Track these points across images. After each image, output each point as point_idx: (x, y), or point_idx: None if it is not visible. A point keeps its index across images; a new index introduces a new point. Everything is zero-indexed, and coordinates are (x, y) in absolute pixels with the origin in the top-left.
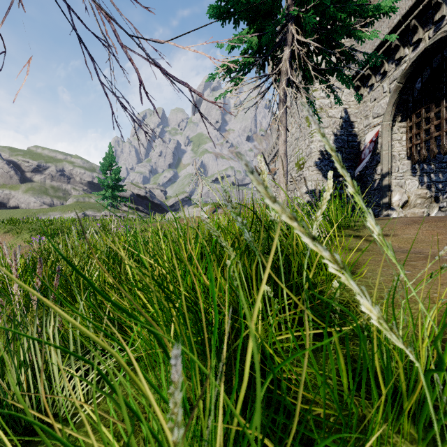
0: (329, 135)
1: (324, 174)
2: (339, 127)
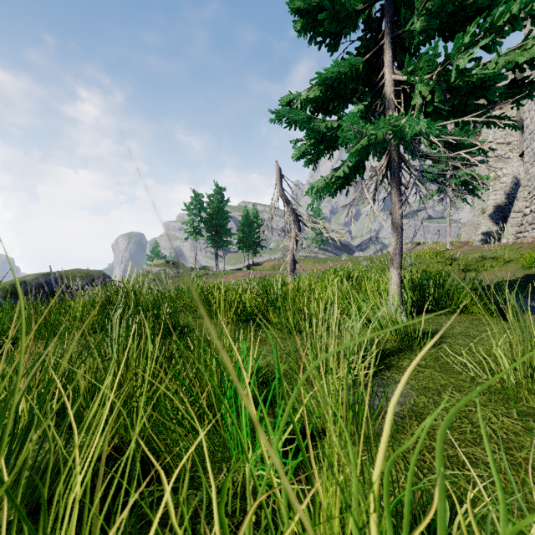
0: (501, 195)
1: (494, 221)
2: (509, 189)
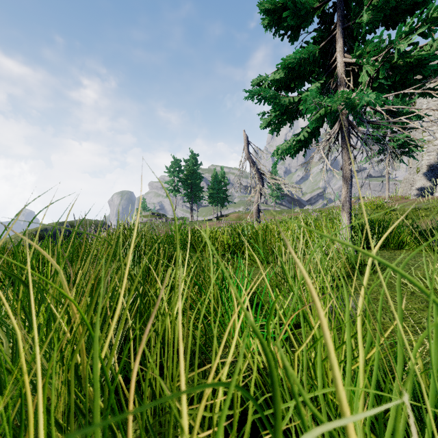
0: (434, 155)
1: (428, 178)
2: None
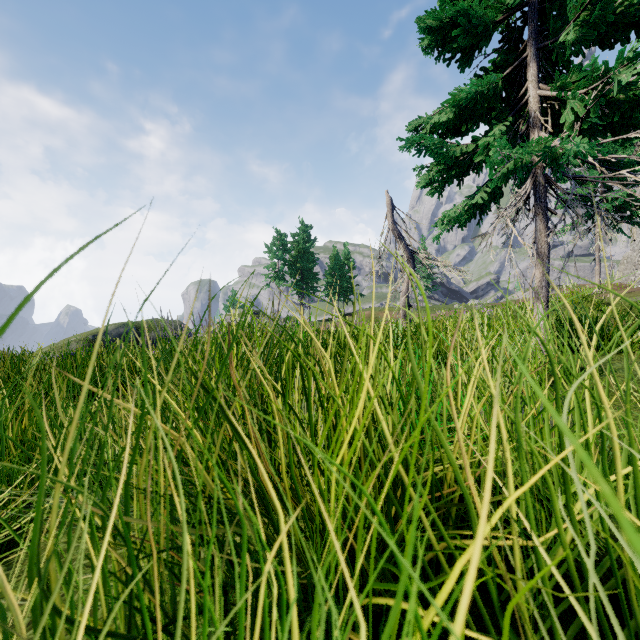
0: None
1: None
2: None
